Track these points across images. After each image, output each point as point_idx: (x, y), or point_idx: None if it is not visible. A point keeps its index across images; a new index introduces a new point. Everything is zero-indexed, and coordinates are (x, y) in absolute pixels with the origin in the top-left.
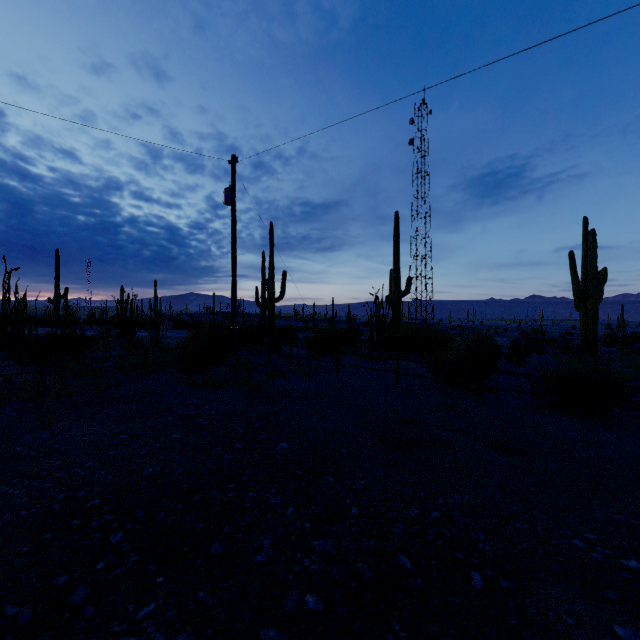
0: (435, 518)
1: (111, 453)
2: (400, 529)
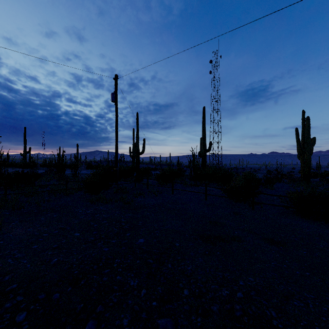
0: (239, 298)
1: (34, 247)
2: (217, 308)
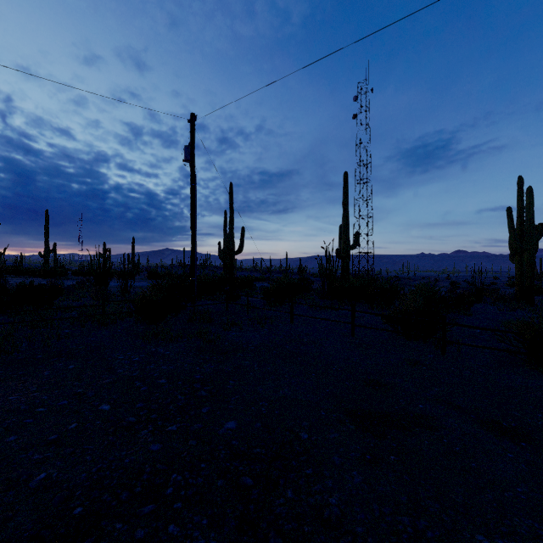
0: None
1: (9, 439)
2: None
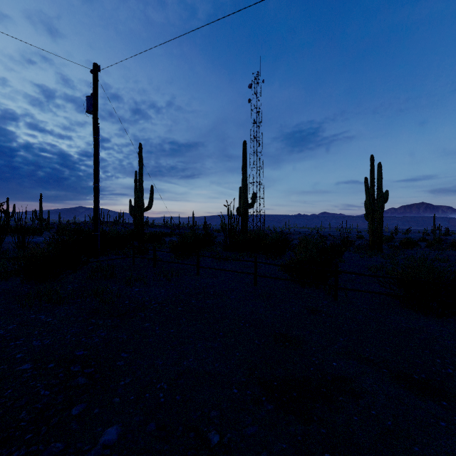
0: None
1: None
2: None
